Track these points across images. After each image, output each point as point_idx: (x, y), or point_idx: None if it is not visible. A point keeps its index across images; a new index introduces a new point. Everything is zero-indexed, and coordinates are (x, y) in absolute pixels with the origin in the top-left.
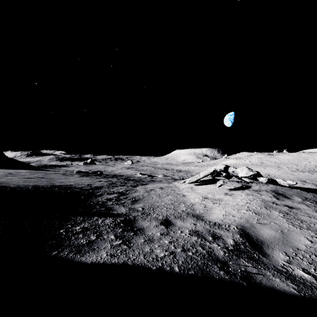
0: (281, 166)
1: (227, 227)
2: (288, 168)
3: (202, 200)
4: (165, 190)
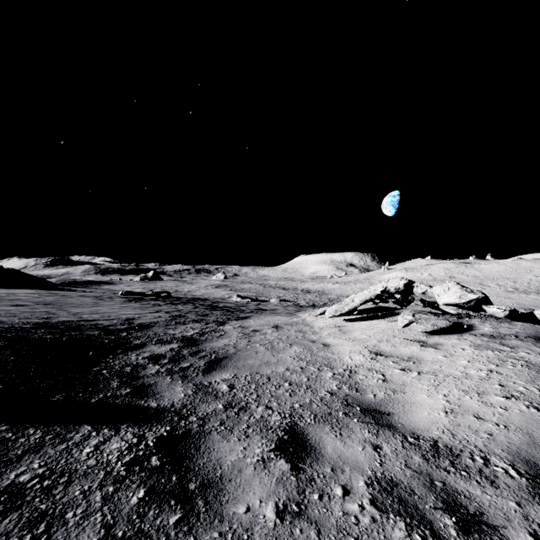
0: (486, 282)
1: (481, 466)
2: (499, 287)
3: (372, 360)
4: (284, 333)
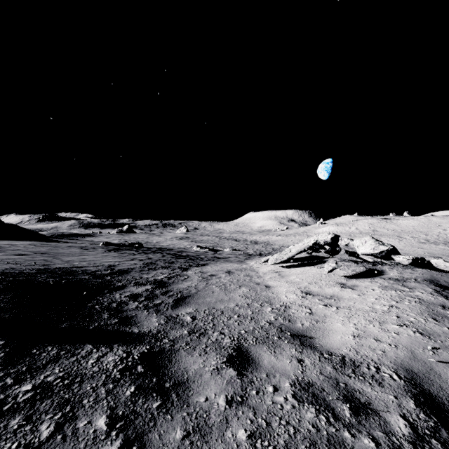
0: (403, 235)
1: (374, 373)
2: (414, 239)
3: (303, 298)
4: (235, 277)
